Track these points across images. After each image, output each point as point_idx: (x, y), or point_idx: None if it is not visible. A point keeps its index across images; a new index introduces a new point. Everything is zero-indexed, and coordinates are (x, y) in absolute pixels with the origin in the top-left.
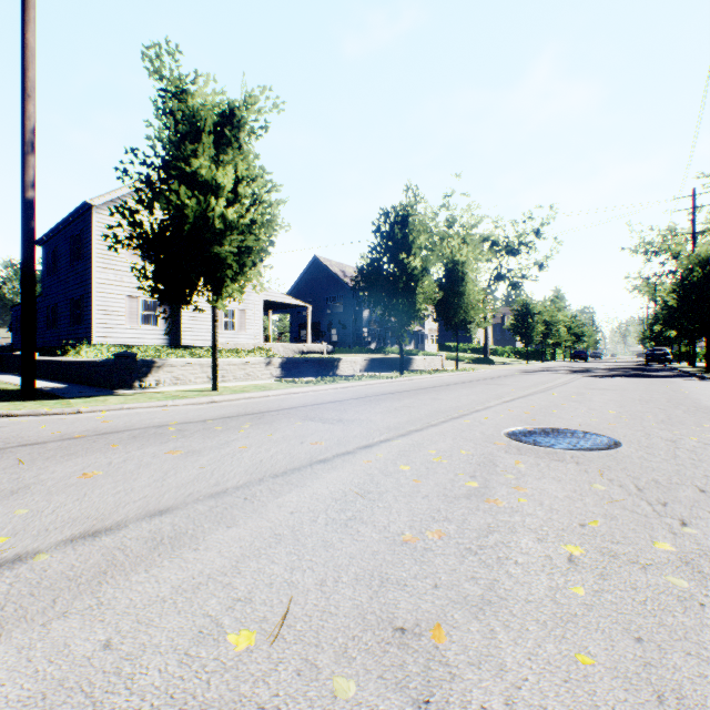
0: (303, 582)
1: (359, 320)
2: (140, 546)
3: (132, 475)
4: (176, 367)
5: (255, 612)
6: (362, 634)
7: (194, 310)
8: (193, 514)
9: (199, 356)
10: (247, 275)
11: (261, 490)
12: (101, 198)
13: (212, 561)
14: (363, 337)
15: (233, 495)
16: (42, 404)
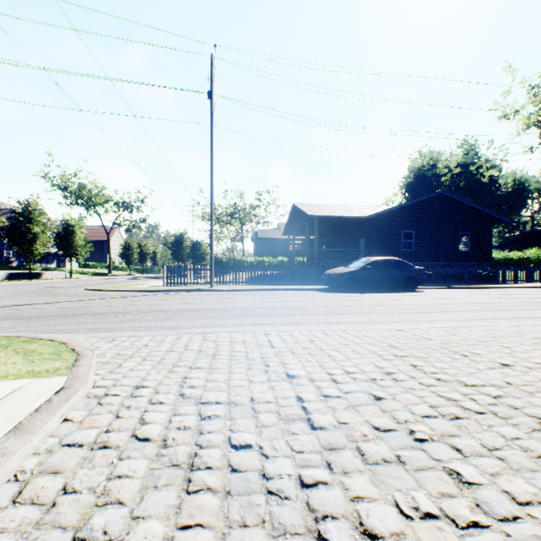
0: None
1: (2, 244)
2: None
3: None
4: None
5: None
6: (4, 291)
7: None
8: None
9: None
10: None
11: None
12: None
13: None
14: (5, 257)
15: None
16: None
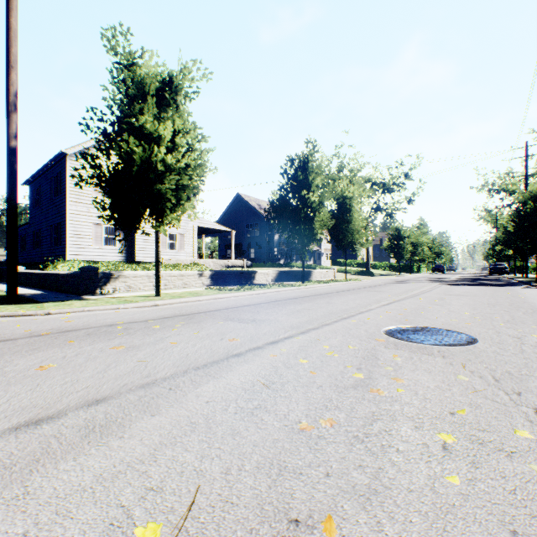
0: (210, 471)
1: (271, 241)
2: (73, 434)
3: (80, 367)
4: (129, 278)
5: (164, 503)
6: (259, 526)
7: (142, 233)
8: (124, 403)
9: (148, 269)
10: (184, 207)
11: (184, 381)
12: (73, 148)
13: (133, 449)
14: (274, 255)
15: (160, 385)
16: (21, 307)
